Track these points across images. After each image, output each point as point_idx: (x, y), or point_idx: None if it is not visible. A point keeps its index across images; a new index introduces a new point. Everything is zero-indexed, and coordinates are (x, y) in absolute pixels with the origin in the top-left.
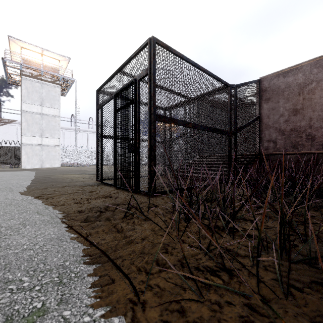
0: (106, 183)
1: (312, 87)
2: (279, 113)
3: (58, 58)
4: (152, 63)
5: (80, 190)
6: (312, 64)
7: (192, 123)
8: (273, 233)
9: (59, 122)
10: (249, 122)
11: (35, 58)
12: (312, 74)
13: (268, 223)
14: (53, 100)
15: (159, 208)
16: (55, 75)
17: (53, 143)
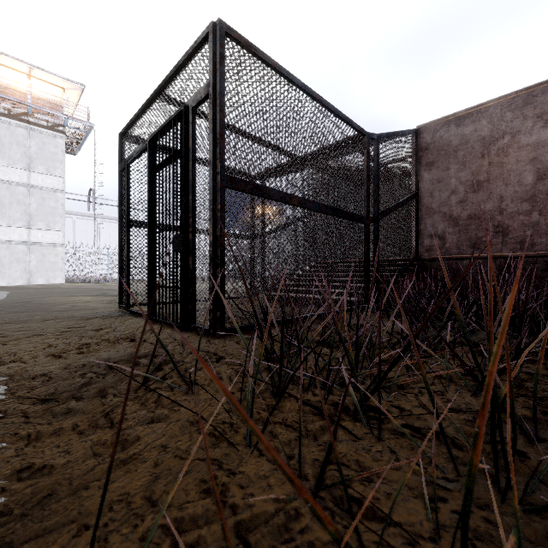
0: (136, 313)
1: (503, 144)
2: (449, 188)
3: (61, 84)
4: (218, 72)
5: (75, 327)
6: (503, 105)
7: (298, 198)
8: (464, 421)
9: (63, 201)
10: (399, 203)
11: (15, 81)
12: (504, 121)
13: (449, 393)
14: (52, 160)
15: (225, 363)
16: (55, 115)
17: (51, 239)
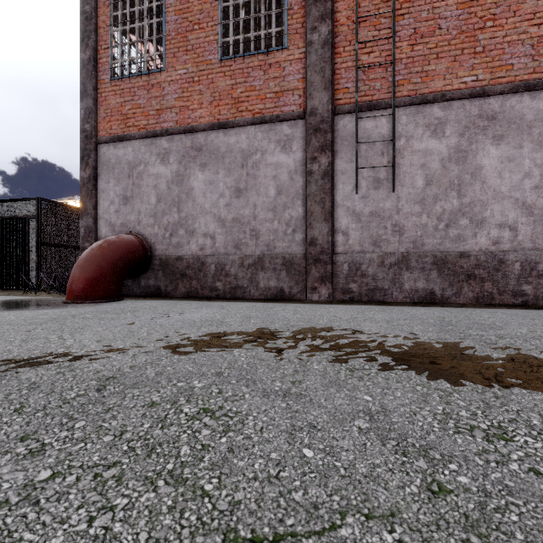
0: None
1: None
2: None
3: None
4: (40, 213)
5: None
6: None
7: (73, 246)
8: None
9: None
10: None
11: None
12: None
13: None
14: None
15: (44, 292)
16: None
17: None
